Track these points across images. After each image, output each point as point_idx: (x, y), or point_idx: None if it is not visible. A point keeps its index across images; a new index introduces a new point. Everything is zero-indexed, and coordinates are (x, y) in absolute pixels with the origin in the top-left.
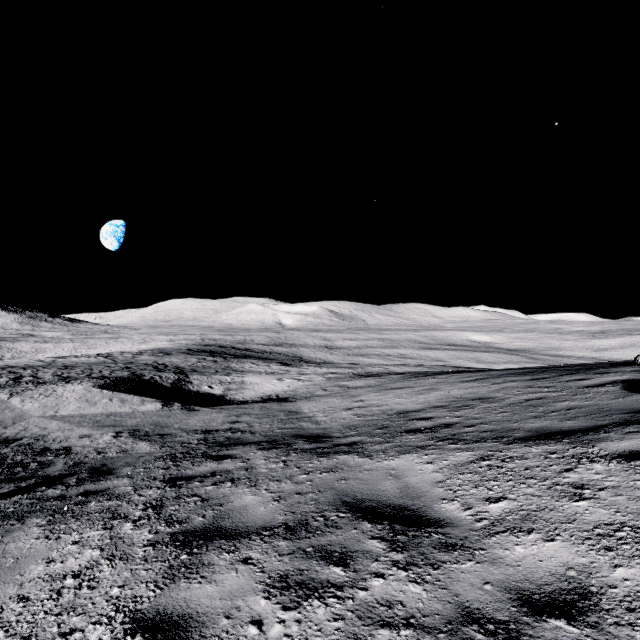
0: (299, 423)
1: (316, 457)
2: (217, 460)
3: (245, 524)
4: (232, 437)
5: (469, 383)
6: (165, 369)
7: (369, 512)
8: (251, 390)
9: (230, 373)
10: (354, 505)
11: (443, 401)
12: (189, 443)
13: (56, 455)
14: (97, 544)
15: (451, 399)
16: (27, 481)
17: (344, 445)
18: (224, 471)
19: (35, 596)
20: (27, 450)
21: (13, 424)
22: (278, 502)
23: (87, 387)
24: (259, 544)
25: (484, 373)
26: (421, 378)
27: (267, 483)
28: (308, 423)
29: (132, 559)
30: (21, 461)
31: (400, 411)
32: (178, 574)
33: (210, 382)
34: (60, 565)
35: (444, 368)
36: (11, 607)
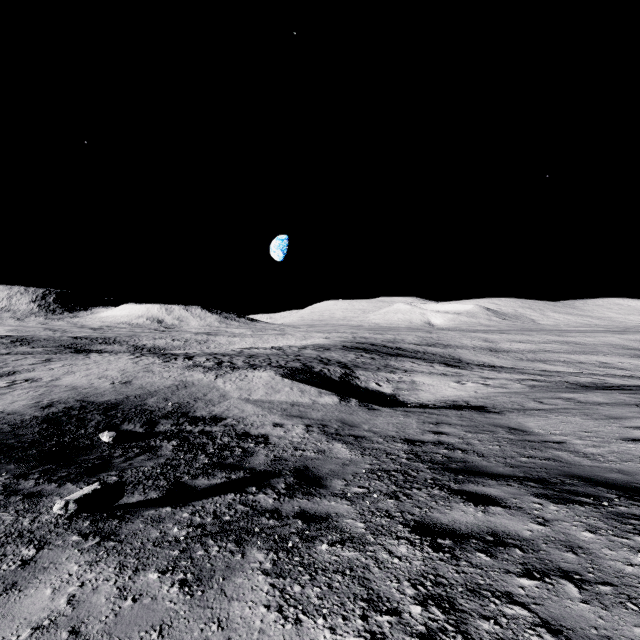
0: (550, 451)
1: None
2: (474, 503)
3: None
4: (453, 457)
5: None
6: (329, 363)
7: None
8: (426, 392)
9: (394, 371)
10: None
11: None
12: (396, 455)
13: (256, 443)
14: None
15: None
16: (236, 472)
17: None
18: (517, 538)
19: None
20: (231, 432)
21: (219, 403)
22: None
23: (270, 374)
24: None
25: None
26: None
27: None
28: (568, 454)
29: None
30: (228, 443)
31: None
32: None
33: (376, 379)
34: None
35: None
36: None
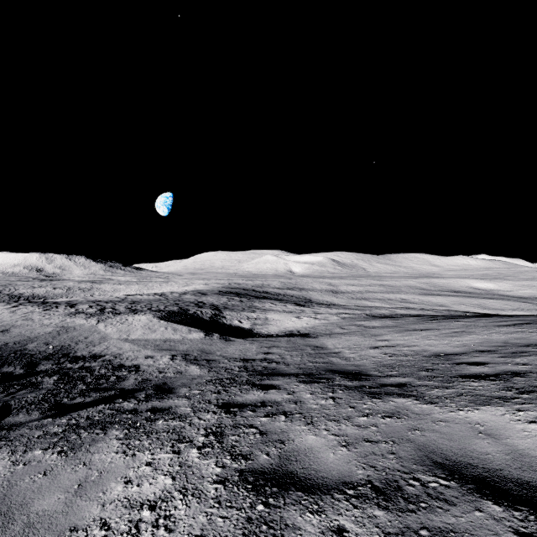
0: (328, 358)
1: (367, 397)
2: (262, 389)
3: (319, 473)
4: (268, 367)
5: (508, 328)
6: (204, 306)
7: (483, 485)
8: (274, 325)
9: (254, 311)
10: (453, 470)
11: (486, 345)
12: (232, 369)
13: (129, 371)
14: (168, 470)
15: (496, 344)
16: (108, 392)
17: (391, 386)
18: (273, 402)
19: (115, 525)
20: (108, 365)
21: (99, 343)
22: (347, 449)
23: (149, 317)
24: (348, 508)
25: (519, 318)
26: (443, 321)
27: (324, 422)
28: (337, 359)
29: (205, 498)
30: (104, 374)
31: (437, 353)
32: (260, 534)
33: (239, 317)
34: (136, 489)
35: (453, 312)
36: (94, 533)
